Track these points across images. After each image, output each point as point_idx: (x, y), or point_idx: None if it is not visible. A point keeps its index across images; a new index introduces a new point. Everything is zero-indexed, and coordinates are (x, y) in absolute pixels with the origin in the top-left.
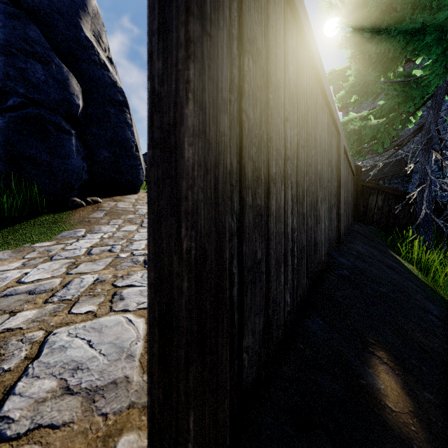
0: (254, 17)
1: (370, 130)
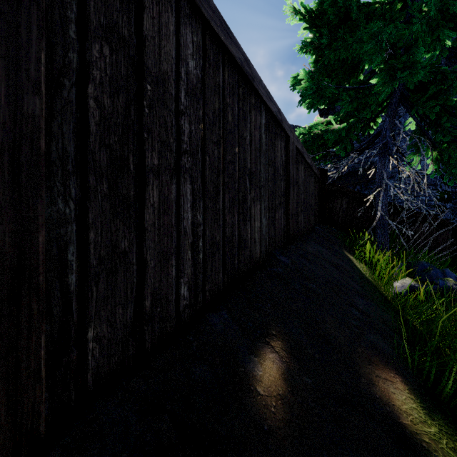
0: (114, 4)
1: (332, 134)
